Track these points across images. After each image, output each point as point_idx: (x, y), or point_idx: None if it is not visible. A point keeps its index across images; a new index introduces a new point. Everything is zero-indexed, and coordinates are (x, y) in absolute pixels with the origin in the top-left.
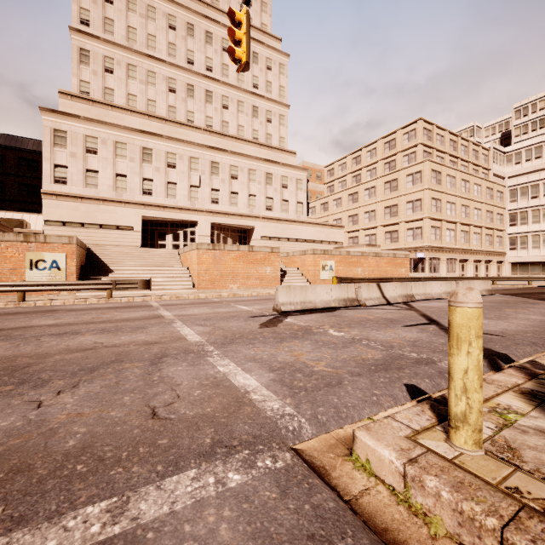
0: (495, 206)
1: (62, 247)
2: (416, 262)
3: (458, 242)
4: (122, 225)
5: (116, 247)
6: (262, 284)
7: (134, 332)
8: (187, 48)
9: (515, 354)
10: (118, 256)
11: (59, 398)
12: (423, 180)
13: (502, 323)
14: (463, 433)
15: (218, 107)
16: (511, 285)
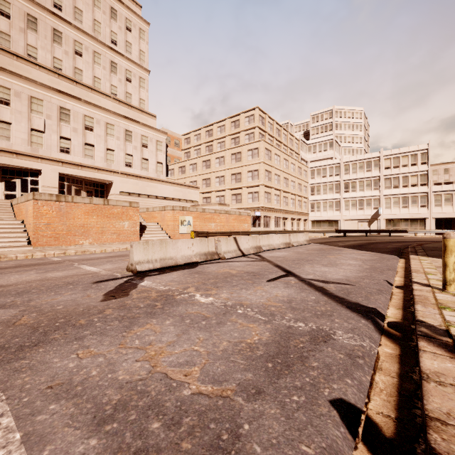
0: (303, 180)
1: None
2: (255, 219)
3: (282, 204)
4: None
5: None
6: (120, 239)
7: None
8: None
9: (380, 307)
10: None
11: None
12: (260, 155)
13: (338, 269)
14: None
15: (69, 51)
16: (314, 236)
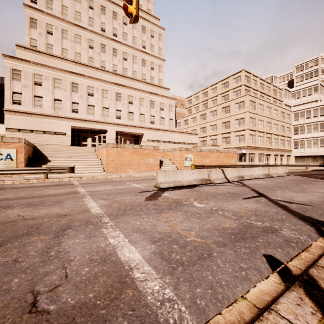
0: (285, 123)
1: (14, 145)
2: (241, 156)
3: (265, 144)
4: (58, 131)
5: (53, 145)
6: (148, 169)
7: (53, 205)
8: (101, 21)
9: None
10: (55, 151)
11: None
12: (245, 107)
13: (306, 195)
14: None
15: (120, 59)
16: (296, 169)
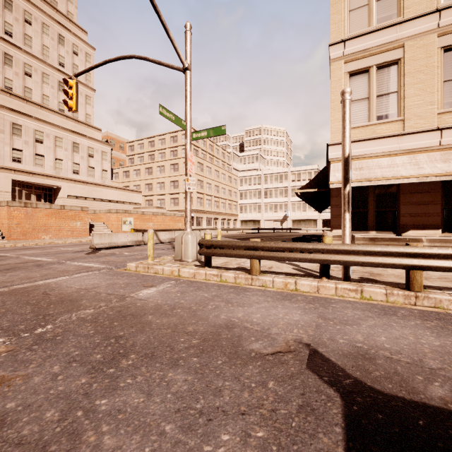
0: (233, 187)
1: None
2: None
3: (213, 207)
4: None
5: None
6: (73, 235)
7: (0, 261)
8: None
9: None
10: None
11: (10, 273)
12: None
13: None
14: (149, 259)
15: (19, 72)
16: (235, 233)
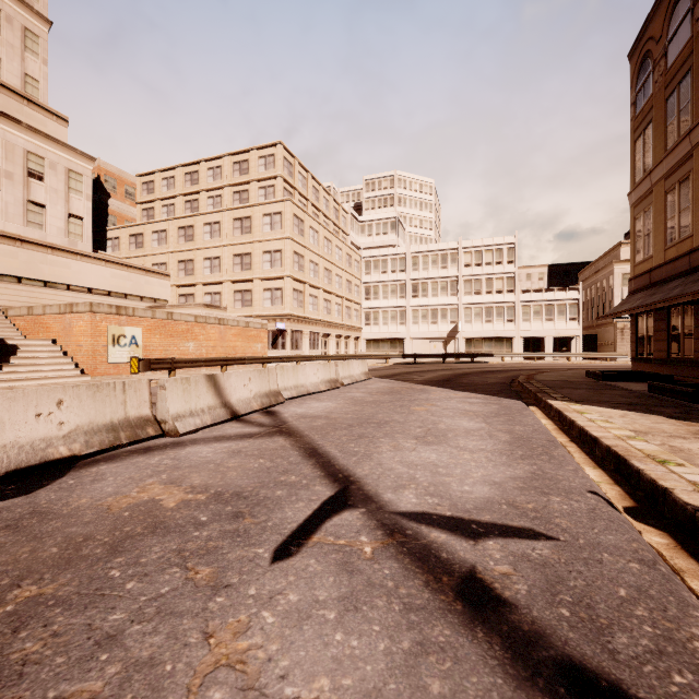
0: (353, 276)
1: None
2: (276, 336)
3: (321, 312)
4: None
5: None
6: None
7: None
8: None
9: None
10: None
11: None
12: (284, 226)
13: (460, 454)
14: None
15: None
16: (373, 364)
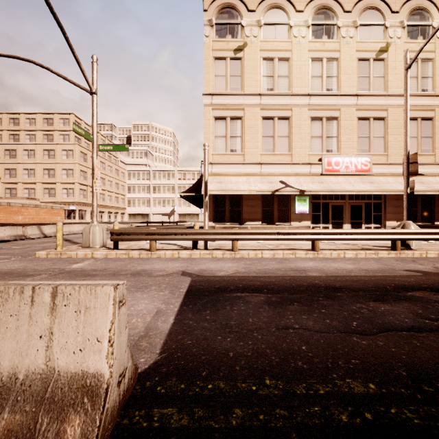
0: (120, 180)
1: None
2: (70, 212)
3: (98, 200)
4: None
5: None
6: None
7: None
8: None
9: None
10: None
11: None
12: (75, 157)
13: None
14: (59, 247)
15: None
16: (124, 226)
